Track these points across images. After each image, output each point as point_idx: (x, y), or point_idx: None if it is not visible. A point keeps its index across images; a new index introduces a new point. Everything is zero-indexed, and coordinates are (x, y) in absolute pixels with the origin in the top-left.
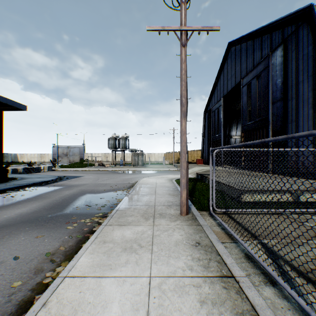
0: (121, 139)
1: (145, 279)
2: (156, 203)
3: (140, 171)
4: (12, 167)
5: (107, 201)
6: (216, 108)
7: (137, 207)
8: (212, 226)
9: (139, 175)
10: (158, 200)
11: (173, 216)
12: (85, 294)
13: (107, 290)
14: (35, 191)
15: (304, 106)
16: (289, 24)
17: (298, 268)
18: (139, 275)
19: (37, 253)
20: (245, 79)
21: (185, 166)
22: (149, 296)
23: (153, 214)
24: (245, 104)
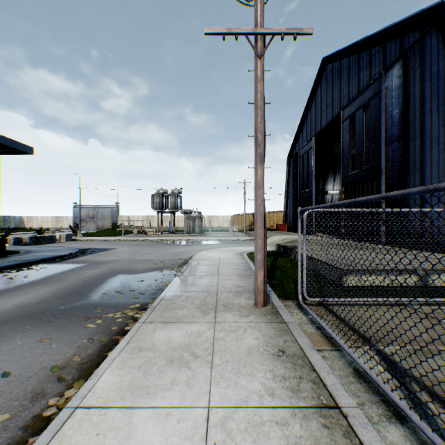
0: (170, 196)
1: (201, 412)
2: (219, 289)
3: (198, 241)
4: (15, 236)
5: (148, 285)
6: (305, 151)
7: (191, 295)
8: (302, 324)
9: (195, 246)
10: (222, 283)
11: (243, 308)
12: (106, 438)
13: (141, 431)
14: (44, 271)
15: (432, 148)
16: (410, 30)
17: (437, 393)
18: (192, 405)
19: (39, 366)
20: (346, 110)
21: (262, 234)
22: (206, 442)
23: (215, 305)
24: (346, 146)
